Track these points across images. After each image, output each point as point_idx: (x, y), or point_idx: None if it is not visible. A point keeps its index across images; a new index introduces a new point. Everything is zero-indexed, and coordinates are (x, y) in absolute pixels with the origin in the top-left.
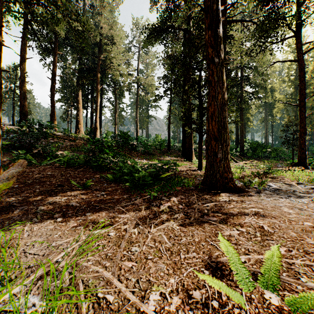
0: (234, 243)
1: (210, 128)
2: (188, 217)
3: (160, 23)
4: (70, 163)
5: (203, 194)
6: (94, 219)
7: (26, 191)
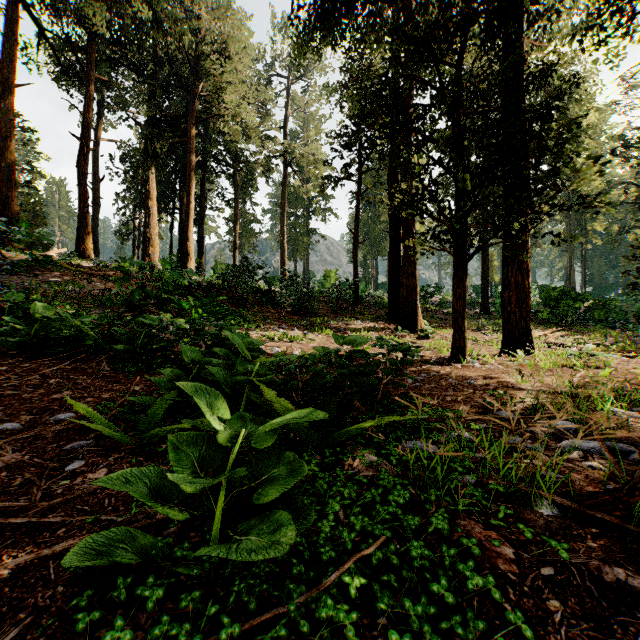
0: None
1: None
2: None
3: None
4: (50, 341)
5: None
6: None
7: None
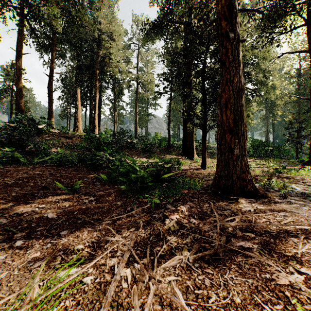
0: (310, 309)
1: (224, 119)
2: (207, 241)
3: (160, 16)
4: (63, 161)
5: (219, 201)
6: (69, 243)
7: (0, 195)
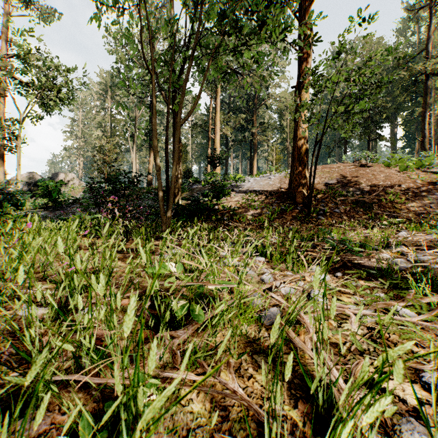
0: None
1: None
2: None
3: None
4: None
5: None
6: None
7: None
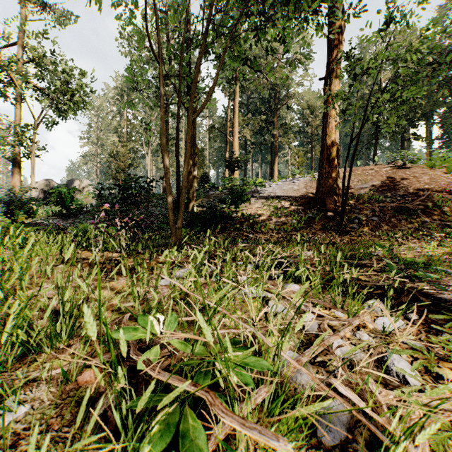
0: None
1: None
2: None
3: None
4: None
5: None
6: None
7: None
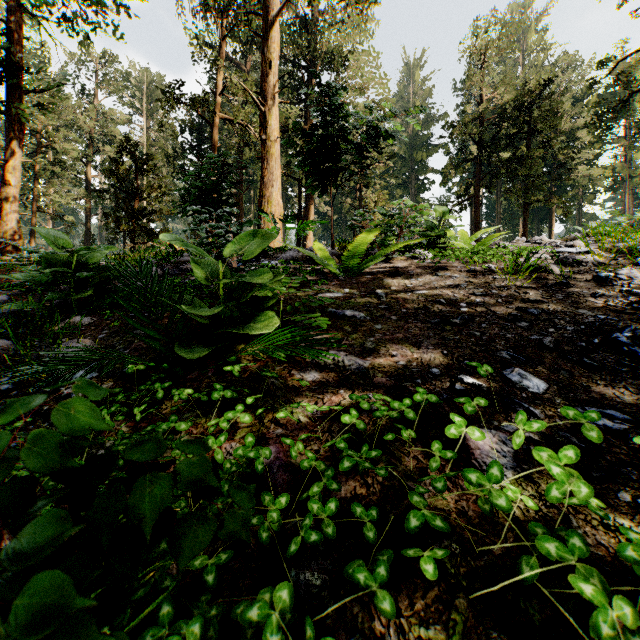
0: None
1: None
2: None
3: None
4: None
5: None
6: None
7: None
